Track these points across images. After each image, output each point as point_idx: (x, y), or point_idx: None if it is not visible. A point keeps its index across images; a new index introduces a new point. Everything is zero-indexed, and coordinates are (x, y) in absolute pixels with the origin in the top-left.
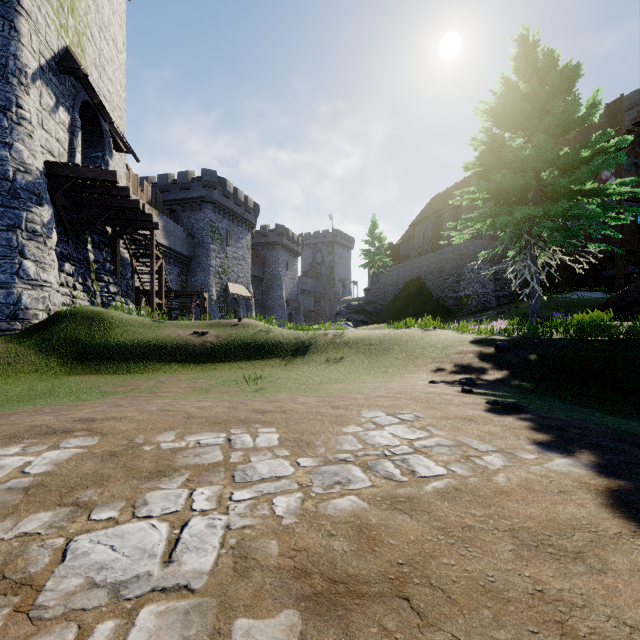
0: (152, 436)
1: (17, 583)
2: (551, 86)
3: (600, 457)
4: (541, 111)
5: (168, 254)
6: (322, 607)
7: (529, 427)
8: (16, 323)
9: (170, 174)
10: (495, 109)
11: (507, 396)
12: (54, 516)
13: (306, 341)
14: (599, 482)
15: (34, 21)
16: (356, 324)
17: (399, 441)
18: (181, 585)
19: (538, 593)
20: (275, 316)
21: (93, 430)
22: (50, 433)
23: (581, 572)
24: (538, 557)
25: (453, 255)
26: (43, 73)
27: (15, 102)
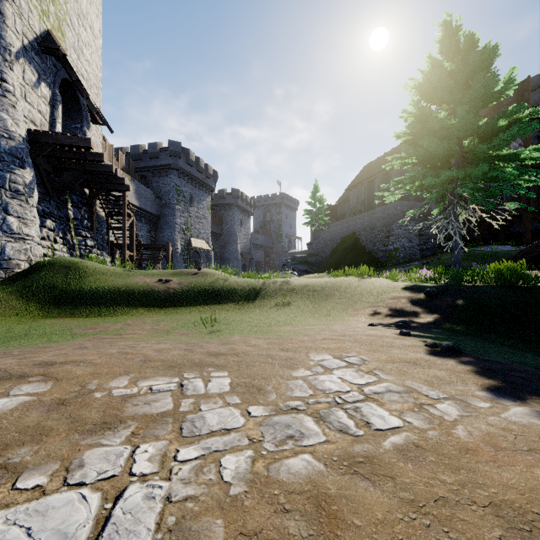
0: (106, 381)
1: None
2: (472, 64)
3: None
4: (463, 86)
5: (139, 213)
6: None
7: (473, 371)
8: (0, 272)
9: (141, 145)
10: (423, 85)
11: (442, 338)
12: None
13: (257, 288)
14: None
15: (18, 6)
16: (300, 273)
17: (349, 386)
18: None
19: None
20: (231, 266)
21: (49, 375)
22: (5, 378)
23: None
24: None
25: (383, 214)
26: (26, 52)
27: None
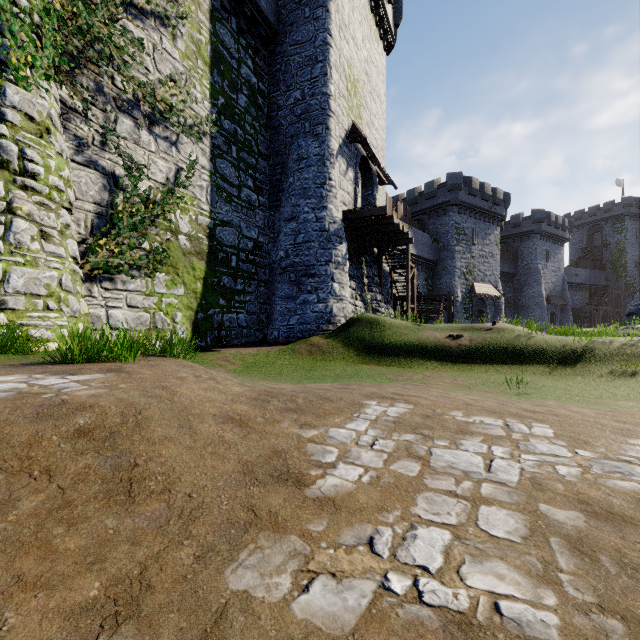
0: (446, 411)
1: (417, 456)
2: None
3: None
4: None
5: (416, 261)
6: (601, 518)
7: None
8: (330, 326)
9: (417, 187)
10: None
11: None
12: (415, 437)
13: (578, 349)
14: None
15: (336, 116)
16: None
17: None
18: (500, 482)
19: None
20: (530, 316)
21: (407, 400)
22: (384, 398)
23: None
24: None
25: None
26: (341, 149)
27: (328, 177)
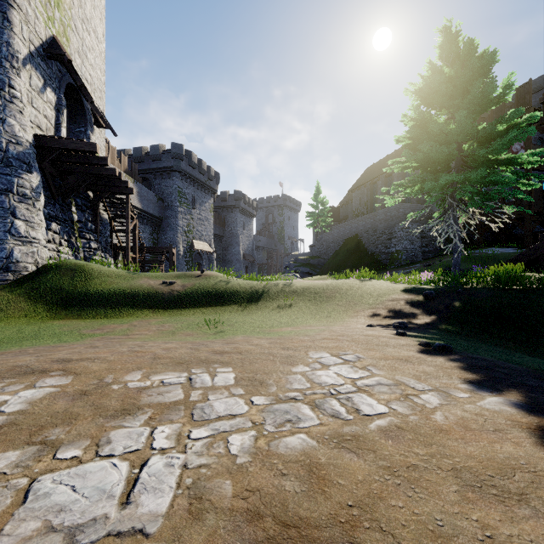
0: (121, 376)
1: None
2: (471, 70)
3: (527, 396)
4: (462, 91)
5: (142, 215)
6: None
7: (459, 367)
8: (8, 274)
9: (144, 147)
10: (423, 90)
11: (436, 338)
12: (21, 455)
13: (260, 290)
14: (530, 420)
15: (24, 13)
16: (302, 275)
17: (343, 380)
18: (136, 529)
19: (488, 539)
20: (233, 268)
21: (68, 370)
22: (29, 373)
23: (527, 516)
24: (483, 499)
25: (385, 216)
26: (32, 58)
27: (8, 83)
